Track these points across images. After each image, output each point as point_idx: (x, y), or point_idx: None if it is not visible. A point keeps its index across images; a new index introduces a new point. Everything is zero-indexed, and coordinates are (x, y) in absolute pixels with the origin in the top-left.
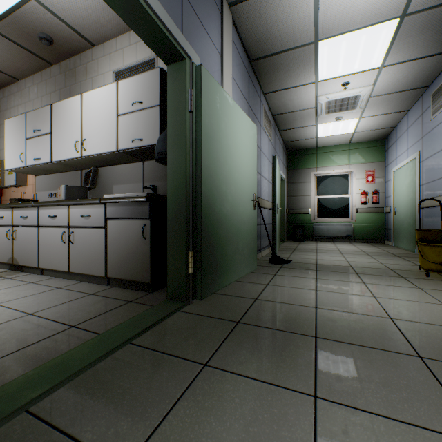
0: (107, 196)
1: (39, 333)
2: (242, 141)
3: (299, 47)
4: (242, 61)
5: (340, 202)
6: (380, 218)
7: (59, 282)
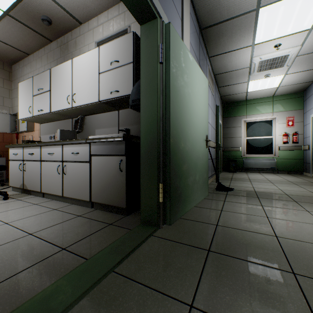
0: (91, 137)
1: (34, 255)
2: (198, 91)
3: (242, 14)
4: (195, 29)
5: (265, 141)
6: (299, 154)
7: (55, 204)
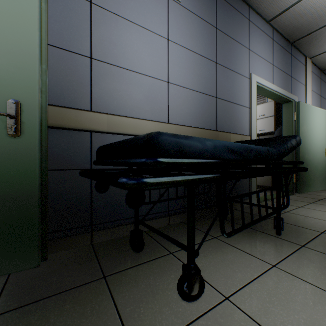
0: None
1: None
2: (317, 123)
3: None
4: (316, 75)
5: None
6: None
7: None
